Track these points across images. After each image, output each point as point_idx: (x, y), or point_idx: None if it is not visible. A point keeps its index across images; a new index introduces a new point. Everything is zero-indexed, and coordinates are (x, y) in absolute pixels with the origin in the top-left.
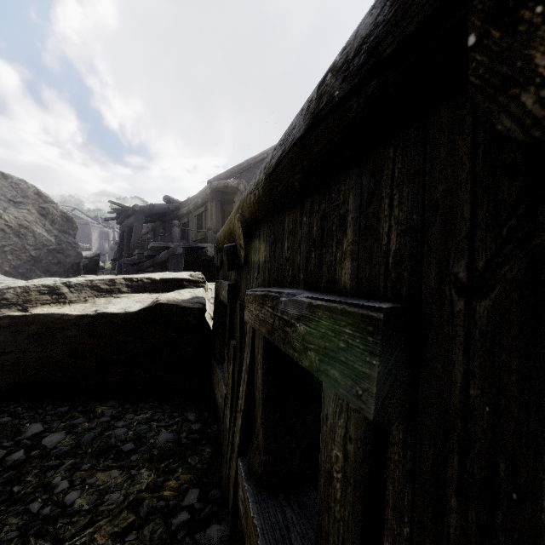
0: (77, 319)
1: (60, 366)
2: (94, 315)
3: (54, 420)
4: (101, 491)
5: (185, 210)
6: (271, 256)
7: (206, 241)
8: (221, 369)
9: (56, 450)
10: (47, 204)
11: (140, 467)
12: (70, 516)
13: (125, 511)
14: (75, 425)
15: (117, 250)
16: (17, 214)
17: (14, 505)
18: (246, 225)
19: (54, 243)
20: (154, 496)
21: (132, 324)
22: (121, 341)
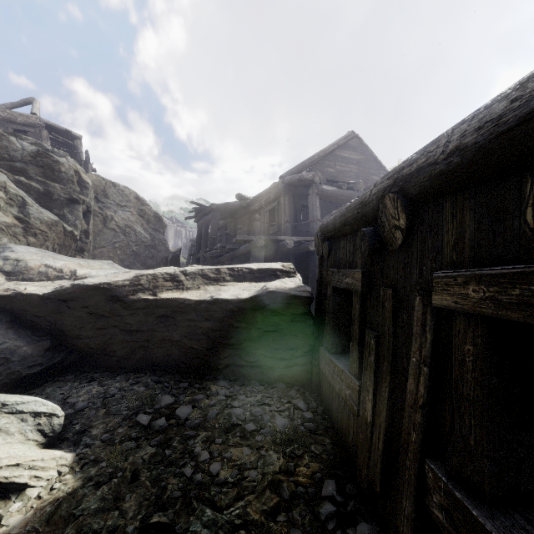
0: (196, 304)
1: (179, 346)
2: (211, 301)
3: (180, 393)
4: (239, 467)
5: (256, 206)
6: (480, 231)
7: (284, 234)
8: (337, 359)
9: (190, 422)
10: (144, 207)
11: (266, 448)
12: (219, 486)
13: (267, 490)
14: (197, 400)
15: (191, 246)
16: (123, 215)
17: (169, 466)
18: (408, 203)
19: (149, 240)
20: (290, 479)
21: (243, 310)
22: (231, 325)
